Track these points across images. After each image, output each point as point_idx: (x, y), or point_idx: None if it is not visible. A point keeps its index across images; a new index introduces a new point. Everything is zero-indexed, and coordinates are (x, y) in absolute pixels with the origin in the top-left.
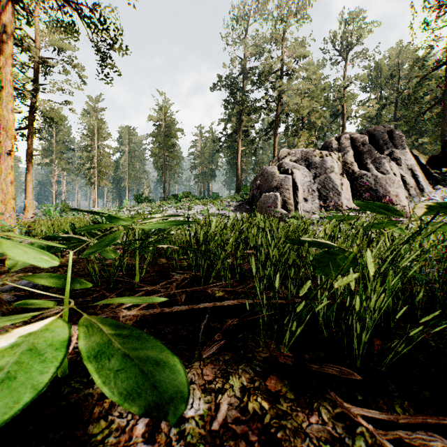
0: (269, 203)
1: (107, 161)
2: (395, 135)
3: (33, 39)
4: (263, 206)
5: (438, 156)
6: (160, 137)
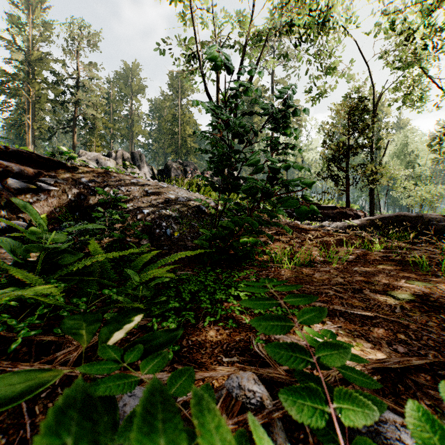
0: None
1: None
2: (142, 157)
3: None
4: None
5: (162, 170)
6: None
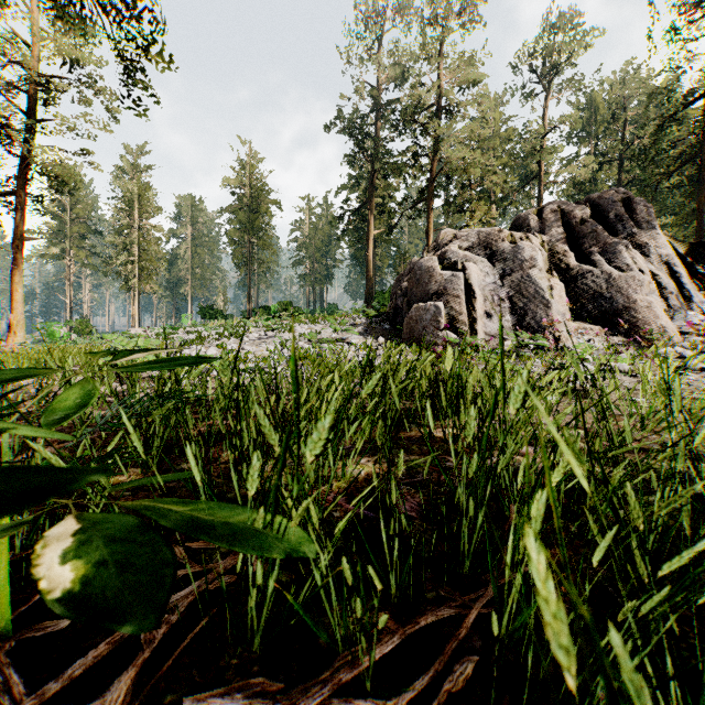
0: (425, 321)
1: (156, 252)
2: (636, 206)
3: (24, 43)
4: (415, 326)
5: (704, 242)
6: (243, 213)
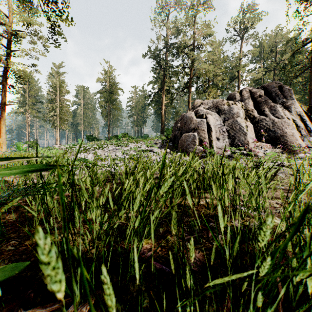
0: (188, 141)
1: (66, 111)
2: (284, 89)
3: (6, 16)
4: (184, 144)
5: None
6: (106, 93)
